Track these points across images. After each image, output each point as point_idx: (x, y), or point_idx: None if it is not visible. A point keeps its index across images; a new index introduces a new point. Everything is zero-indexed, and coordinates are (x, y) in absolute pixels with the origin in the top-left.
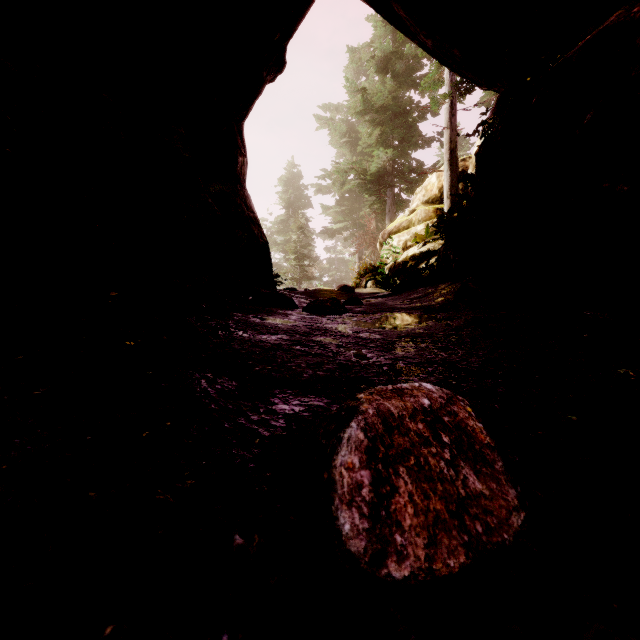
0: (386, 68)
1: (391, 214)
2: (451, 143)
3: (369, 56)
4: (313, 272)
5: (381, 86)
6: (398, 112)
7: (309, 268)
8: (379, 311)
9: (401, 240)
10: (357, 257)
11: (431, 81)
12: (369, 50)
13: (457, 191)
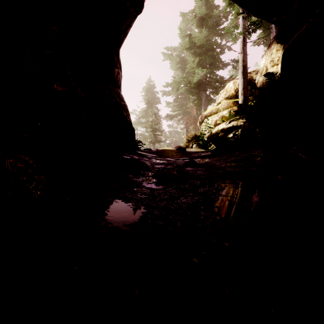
0: (202, 24)
1: (205, 106)
2: (243, 62)
3: (192, 18)
4: (161, 138)
5: (199, 34)
6: (209, 48)
7: (159, 136)
8: (219, 177)
9: (213, 120)
10: (185, 130)
11: (231, 26)
12: (192, 14)
13: (247, 90)
